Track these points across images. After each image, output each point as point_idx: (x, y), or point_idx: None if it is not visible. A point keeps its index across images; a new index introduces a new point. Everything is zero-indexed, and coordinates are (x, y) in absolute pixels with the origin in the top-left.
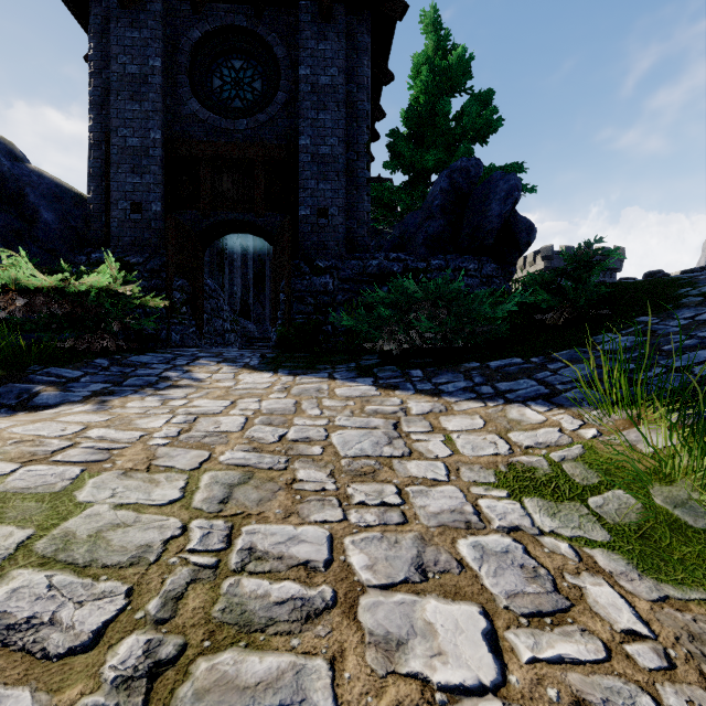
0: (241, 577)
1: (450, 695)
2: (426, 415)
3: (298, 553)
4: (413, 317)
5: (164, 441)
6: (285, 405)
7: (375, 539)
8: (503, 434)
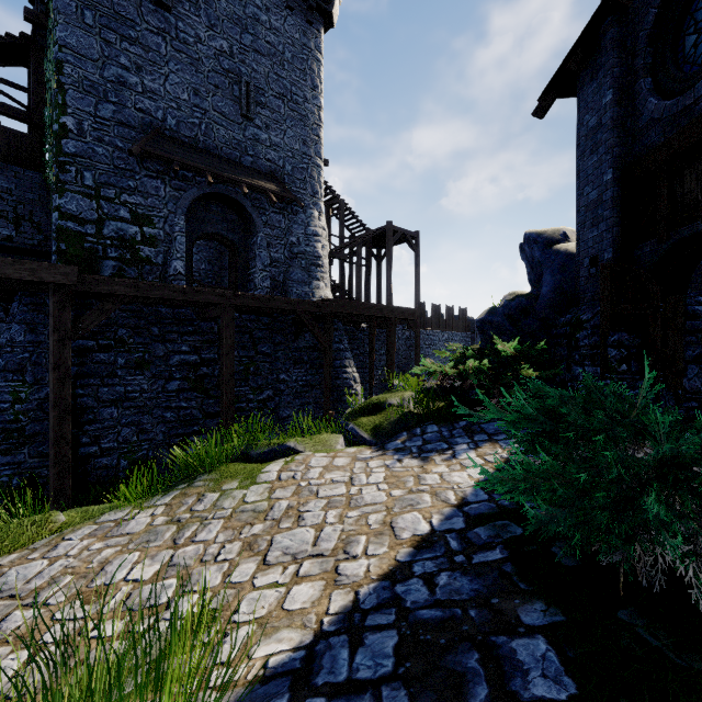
0: (199, 525)
1: (133, 567)
2: (332, 571)
3: (202, 533)
4: (532, 460)
5: (303, 484)
6: (369, 500)
7: (197, 552)
8: (259, 620)
